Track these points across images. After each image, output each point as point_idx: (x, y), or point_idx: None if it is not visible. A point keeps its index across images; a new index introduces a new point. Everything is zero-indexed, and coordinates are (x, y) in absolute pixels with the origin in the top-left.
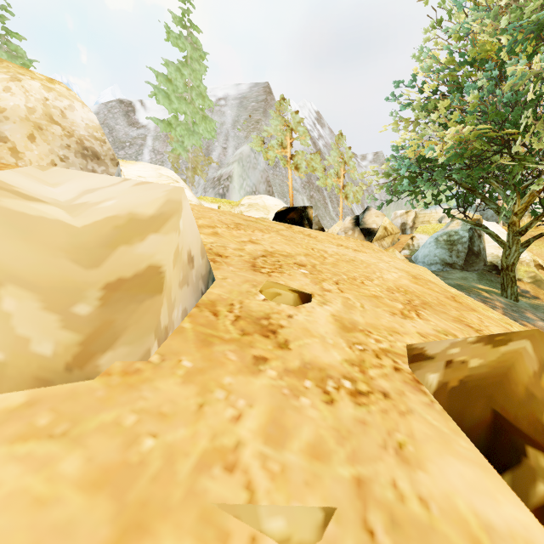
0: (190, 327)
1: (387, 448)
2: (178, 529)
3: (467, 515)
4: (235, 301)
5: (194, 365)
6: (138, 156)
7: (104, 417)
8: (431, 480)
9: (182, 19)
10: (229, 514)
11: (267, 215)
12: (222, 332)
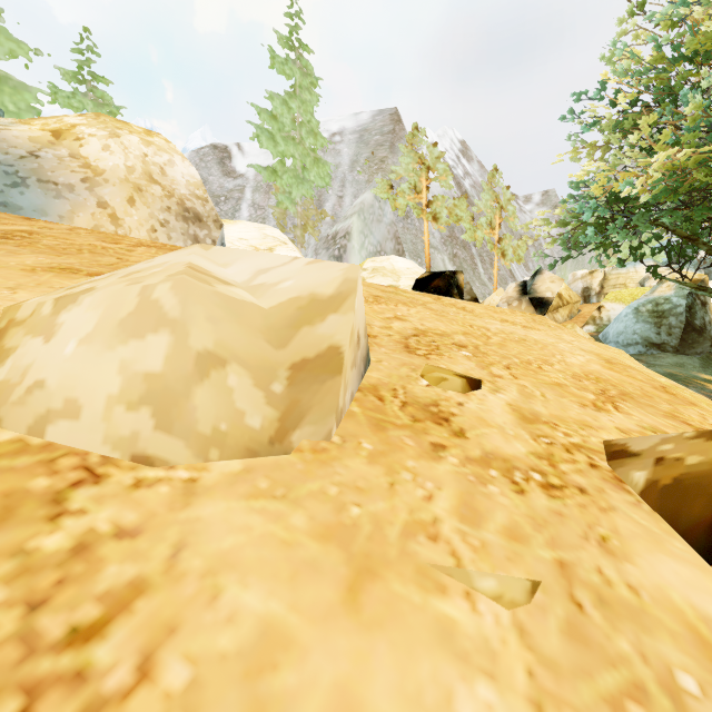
0: (360, 411)
1: (588, 539)
2: (401, 577)
3: (683, 606)
4: (397, 386)
5: (374, 448)
6: (235, 213)
7: (311, 486)
8: (640, 572)
9: (289, 38)
10: (442, 573)
11: (397, 282)
12: (392, 418)
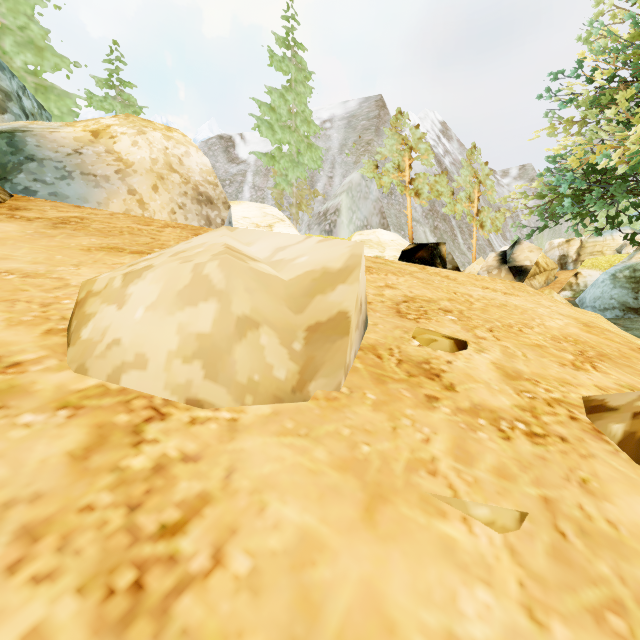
0: (362, 367)
1: (570, 480)
2: (407, 503)
3: None
4: (393, 346)
5: (377, 398)
6: (238, 195)
7: (328, 428)
8: (618, 511)
9: (286, 39)
10: (442, 501)
11: (382, 253)
12: (390, 373)
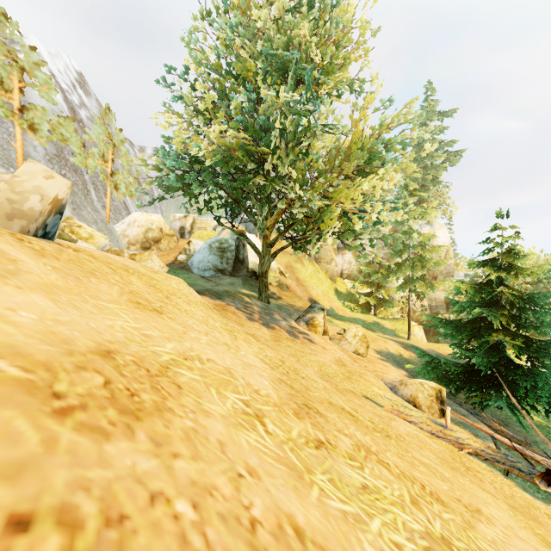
0: None
1: None
2: None
3: None
4: None
5: None
6: None
7: None
8: None
9: None
10: None
11: None
12: None
